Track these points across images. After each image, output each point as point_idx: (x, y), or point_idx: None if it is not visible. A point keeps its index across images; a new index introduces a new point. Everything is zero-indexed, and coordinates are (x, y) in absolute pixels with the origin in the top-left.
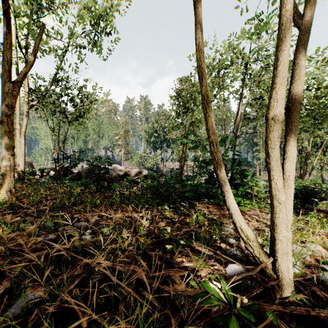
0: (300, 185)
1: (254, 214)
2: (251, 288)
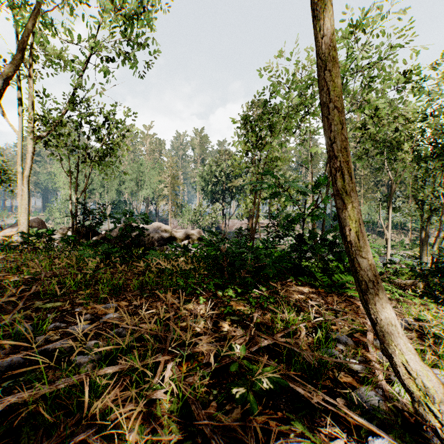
0: None
1: None
2: None
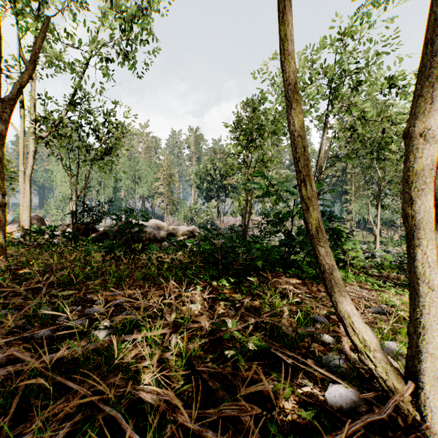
0: None
1: (352, 292)
2: (376, 437)
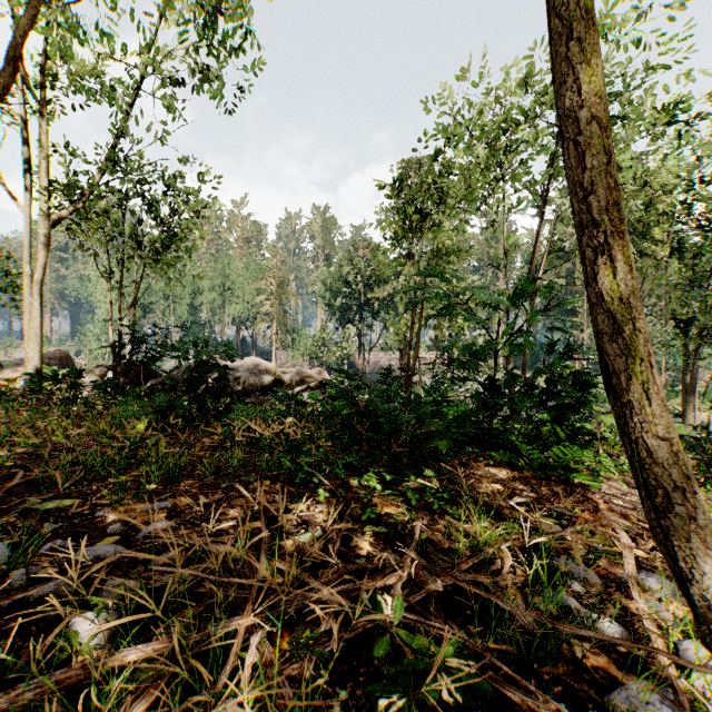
0: None
1: (617, 497)
2: None
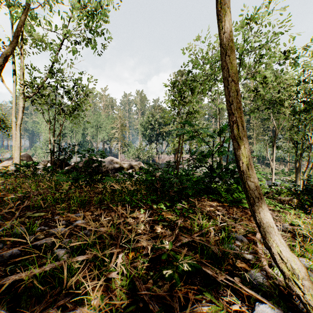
0: (311, 180)
1: None
2: None
